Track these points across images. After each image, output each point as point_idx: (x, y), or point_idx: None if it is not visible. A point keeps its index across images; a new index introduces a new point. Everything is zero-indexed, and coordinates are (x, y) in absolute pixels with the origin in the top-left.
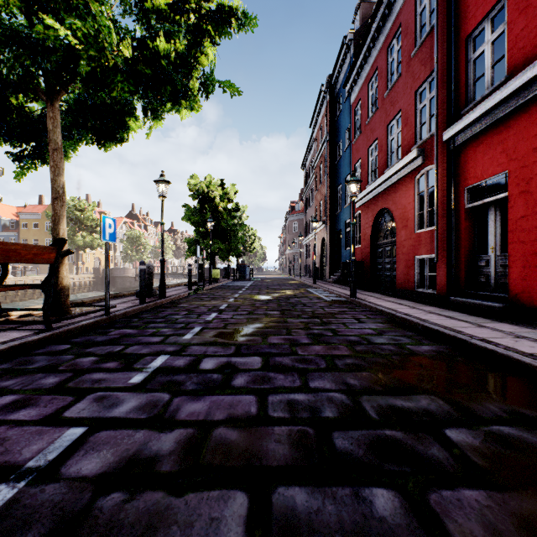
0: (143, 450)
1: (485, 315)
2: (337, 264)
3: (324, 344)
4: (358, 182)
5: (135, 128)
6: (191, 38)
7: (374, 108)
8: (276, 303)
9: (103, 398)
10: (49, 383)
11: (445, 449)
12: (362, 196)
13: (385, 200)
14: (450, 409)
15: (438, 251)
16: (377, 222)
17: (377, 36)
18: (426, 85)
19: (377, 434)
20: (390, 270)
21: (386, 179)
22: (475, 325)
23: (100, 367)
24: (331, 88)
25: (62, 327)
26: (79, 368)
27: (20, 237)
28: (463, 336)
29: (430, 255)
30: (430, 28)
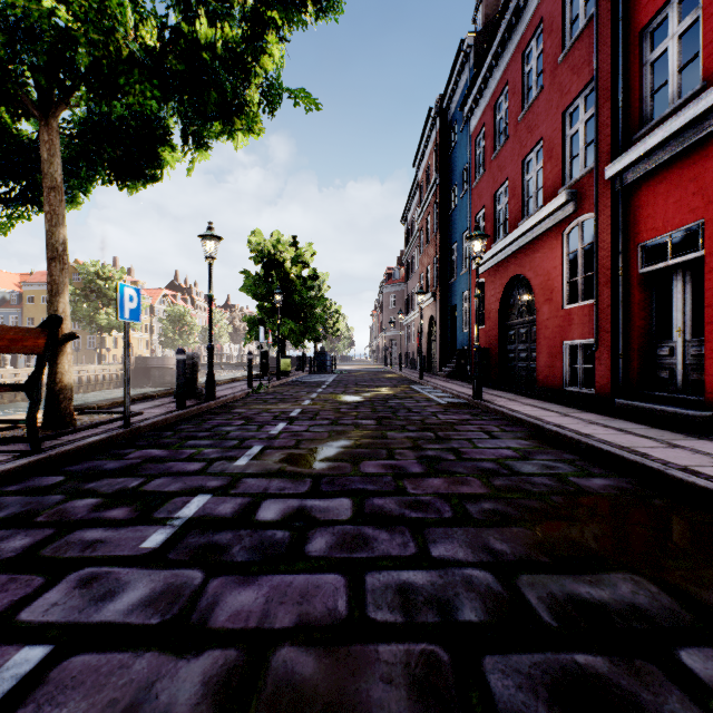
0: (141, 704)
1: (672, 428)
2: (451, 352)
3: (445, 475)
4: (484, 238)
5: (172, 162)
6: (249, 28)
7: (503, 137)
8: (369, 407)
9: (93, 581)
10: (13, 548)
11: (693, 700)
12: (487, 259)
13: (519, 264)
14: (674, 603)
15: (598, 334)
16: (507, 294)
17: (507, 37)
18: (580, 101)
19: (561, 662)
20: (526, 360)
21: (521, 234)
22: (664, 444)
23: (100, 518)
24: (442, 112)
25: (57, 447)
26: (67, 520)
27: (24, 314)
28: (654, 462)
29: (585, 340)
30: (587, 20)
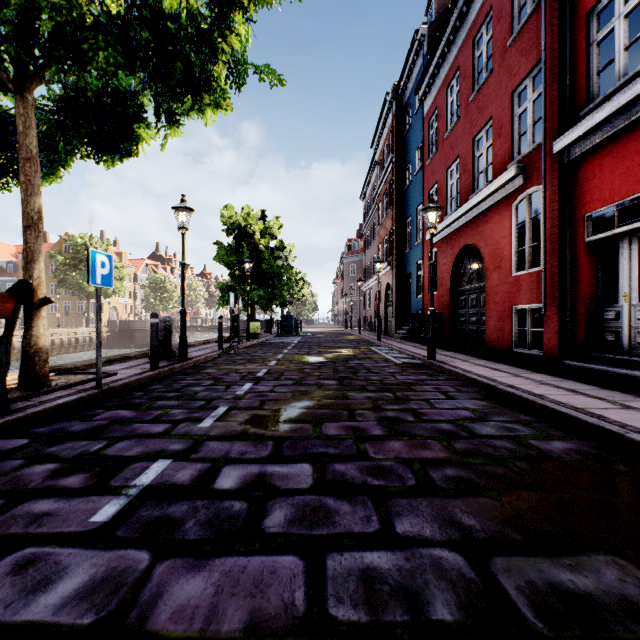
0: None
1: (620, 388)
2: (406, 316)
3: (405, 437)
4: (438, 209)
5: (147, 139)
6: (216, 8)
7: (455, 118)
8: (331, 367)
9: (29, 565)
10: None
11: None
12: (440, 230)
13: (470, 235)
14: None
15: (546, 299)
16: (458, 263)
17: (459, 25)
18: (528, 82)
19: None
20: (476, 324)
21: (472, 206)
22: (617, 406)
23: (54, 486)
24: (397, 97)
25: (27, 409)
26: (20, 488)
27: None
28: (612, 425)
29: (533, 305)
30: (535, 5)
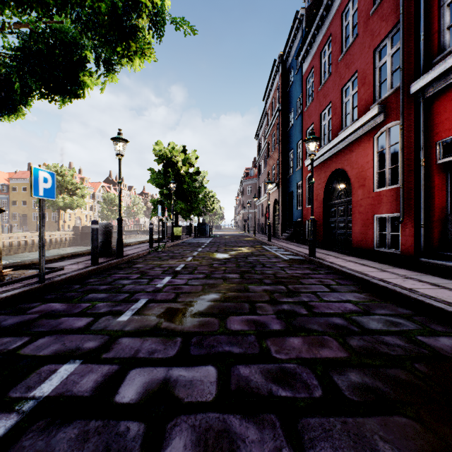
0: None
1: None
2: (289, 223)
3: (303, 333)
4: (317, 140)
5: (91, 85)
6: None
7: (327, 74)
8: (234, 263)
9: None
10: None
11: None
12: (315, 159)
13: (339, 161)
14: None
15: (403, 209)
16: (329, 183)
17: (330, 4)
18: (387, 40)
19: None
20: (344, 229)
21: (341, 139)
22: None
23: None
24: (283, 63)
25: None
26: None
27: (11, 198)
28: None
29: (392, 214)
30: None
